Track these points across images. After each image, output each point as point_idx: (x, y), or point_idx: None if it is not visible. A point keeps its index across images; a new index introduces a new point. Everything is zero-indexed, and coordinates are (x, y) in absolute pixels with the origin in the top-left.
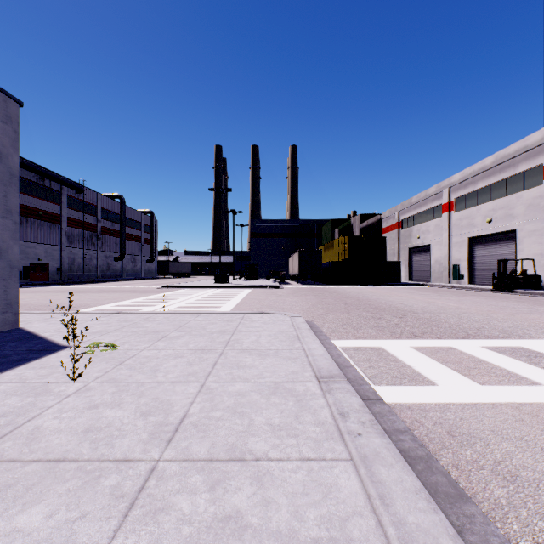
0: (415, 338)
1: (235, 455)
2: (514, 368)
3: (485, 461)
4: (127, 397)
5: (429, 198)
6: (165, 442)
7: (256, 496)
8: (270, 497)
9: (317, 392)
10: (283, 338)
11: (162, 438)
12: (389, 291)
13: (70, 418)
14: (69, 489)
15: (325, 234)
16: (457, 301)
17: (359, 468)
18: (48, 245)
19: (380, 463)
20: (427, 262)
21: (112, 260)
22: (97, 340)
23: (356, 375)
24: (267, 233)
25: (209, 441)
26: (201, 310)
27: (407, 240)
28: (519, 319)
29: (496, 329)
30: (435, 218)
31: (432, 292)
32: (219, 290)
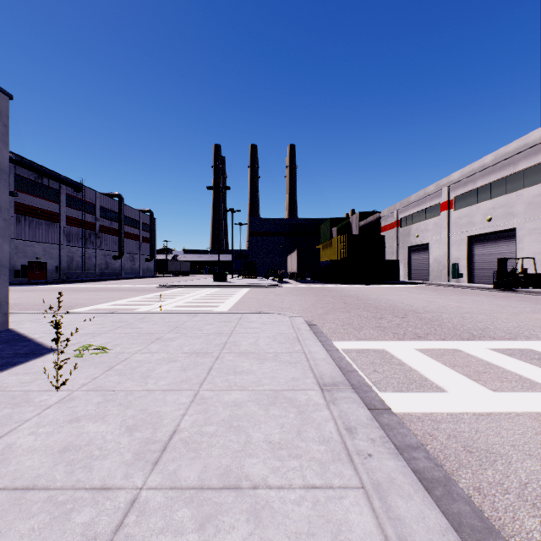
0: (418, 339)
1: (229, 481)
2: (526, 372)
3: (510, 483)
4: (113, 408)
5: (428, 196)
6: (150, 464)
7: (253, 538)
8: (270, 539)
9: (320, 402)
10: (282, 340)
11: (148, 459)
12: (388, 289)
13: (48, 434)
14: (33, 527)
15: (324, 232)
16: (458, 300)
17: (373, 500)
18: (46, 243)
19: (396, 493)
20: (425, 260)
21: (111, 259)
22: (88, 342)
23: (360, 380)
24: (265, 231)
25: (200, 463)
26: (198, 310)
27: (406, 239)
28: (524, 319)
29: (502, 329)
30: (434, 216)
31: (431, 291)
32: (218, 288)
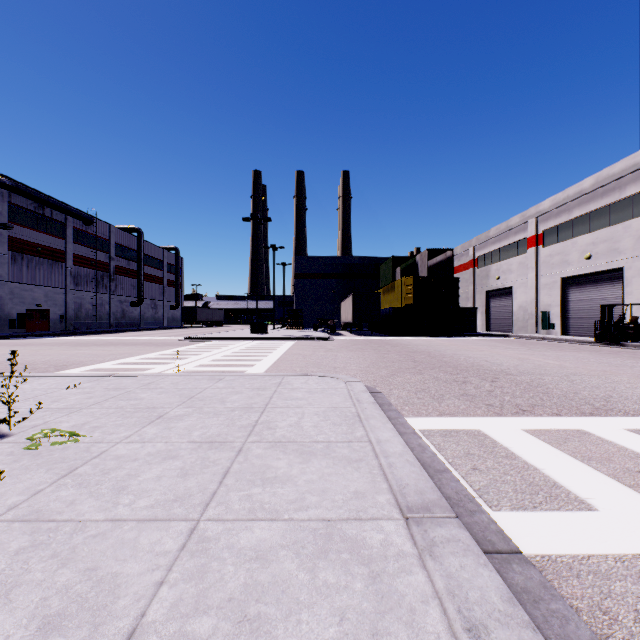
0: (524, 415)
1: None
2: None
3: None
4: (36, 565)
5: (511, 230)
6: None
7: None
8: None
9: (406, 549)
10: (337, 419)
11: None
12: (465, 343)
13: None
14: None
15: (385, 274)
16: (556, 357)
17: None
18: (48, 287)
19: None
20: (508, 308)
21: (128, 306)
22: (57, 423)
23: (458, 489)
24: (314, 273)
25: None
26: (227, 370)
27: (484, 282)
28: None
29: (631, 399)
30: (519, 254)
31: (519, 345)
32: (255, 342)
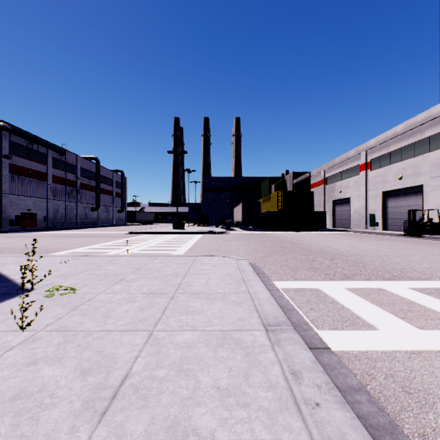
0: (347, 280)
1: (176, 436)
2: None
3: None
4: (71, 349)
5: (349, 159)
6: (98, 415)
7: None
8: None
9: (265, 343)
10: (230, 281)
11: (96, 408)
12: (317, 236)
13: (3, 379)
14: None
15: (264, 189)
16: (376, 244)
17: None
18: (36, 198)
19: None
20: (347, 212)
21: (89, 210)
22: (60, 283)
23: (300, 319)
24: (216, 188)
25: (148, 413)
26: (159, 253)
27: (331, 194)
28: (434, 261)
29: (417, 270)
30: (354, 175)
31: (353, 237)
32: (176, 235)
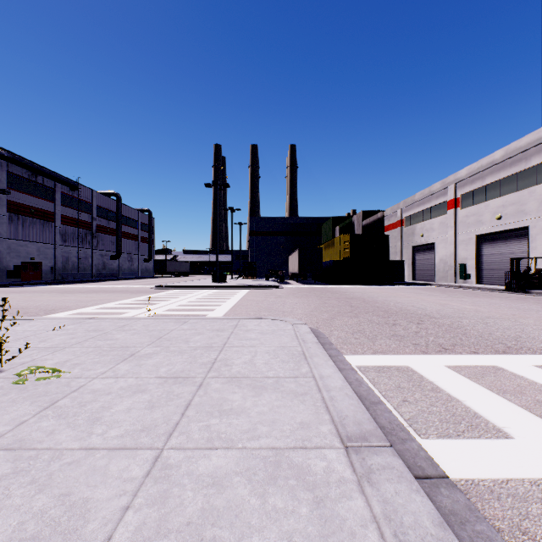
0: (446, 353)
1: None
2: None
3: None
4: (16, 491)
5: (433, 195)
6: None
7: None
8: None
9: (347, 476)
10: (285, 357)
11: None
12: (394, 291)
13: None
14: None
15: (326, 232)
16: (472, 302)
17: None
18: (40, 243)
19: None
20: (431, 260)
21: (108, 259)
22: (43, 360)
23: (391, 419)
24: (266, 231)
25: None
26: (191, 314)
27: (410, 239)
28: None
29: (537, 339)
30: (440, 215)
31: (440, 293)
32: (216, 290)
